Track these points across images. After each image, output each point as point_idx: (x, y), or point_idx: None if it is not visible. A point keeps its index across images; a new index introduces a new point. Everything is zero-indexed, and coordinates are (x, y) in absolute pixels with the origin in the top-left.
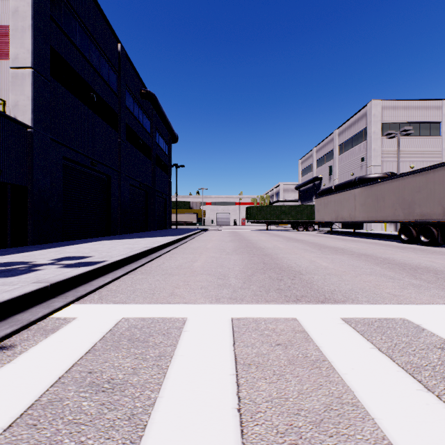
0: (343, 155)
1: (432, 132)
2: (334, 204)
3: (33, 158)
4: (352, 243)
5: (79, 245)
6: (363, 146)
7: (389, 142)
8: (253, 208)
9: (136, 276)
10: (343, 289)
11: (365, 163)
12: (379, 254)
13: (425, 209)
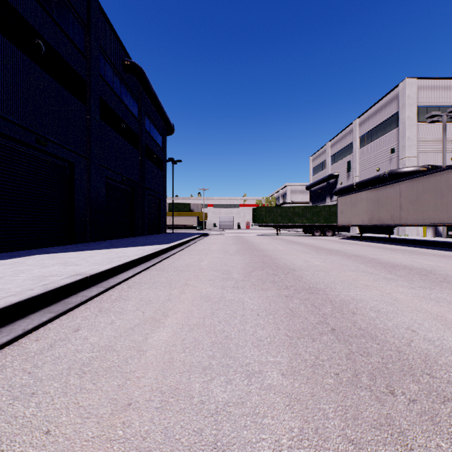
0: (366, 147)
1: None
2: (366, 203)
3: None
4: (418, 257)
5: None
6: (393, 135)
7: (426, 130)
8: (261, 210)
9: None
10: None
11: (395, 155)
12: None
13: None
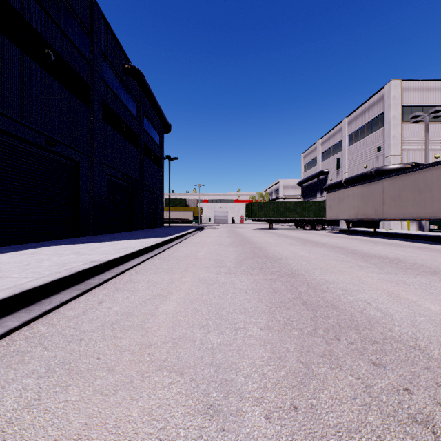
0: (354, 145)
1: None
2: (352, 199)
3: None
4: (396, 248)
5: None
6: (379, 134)
7: (410, 129)
8: (254, 205)
9: None
10: None
11: (382, 153)
12: None
13: None
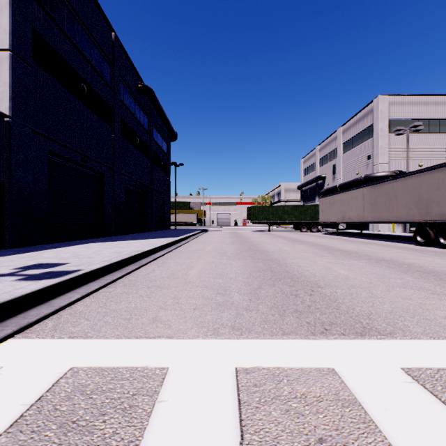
0: (348, 153)
1: (441, 129)
2: (340, 204)
3: (11, 151)
4: (364, 246)
5: (63, 248)
6: (369, 143)
7: (396, 140)
8: (255, 208)
9: (116, 289)
10: (381, 311)
11: (371, 161)
12: (400, 258)
13: (445, 208)
